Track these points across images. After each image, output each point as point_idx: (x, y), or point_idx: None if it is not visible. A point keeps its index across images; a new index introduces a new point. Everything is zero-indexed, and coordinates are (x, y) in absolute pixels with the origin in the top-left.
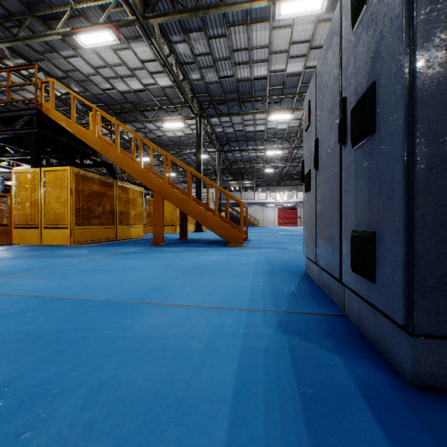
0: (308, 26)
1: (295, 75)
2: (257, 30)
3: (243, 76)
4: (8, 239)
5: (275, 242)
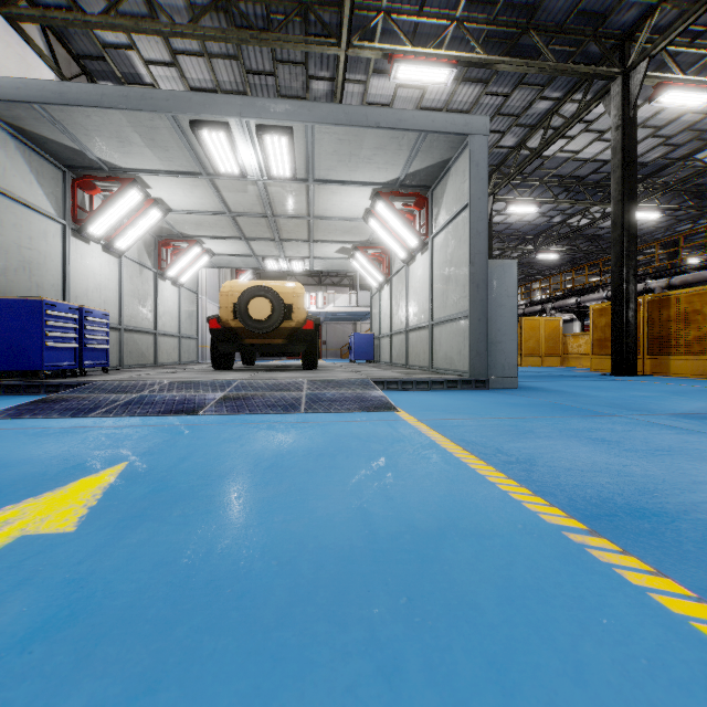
0: None
1: None
2: None
3: None
4: None
5: None
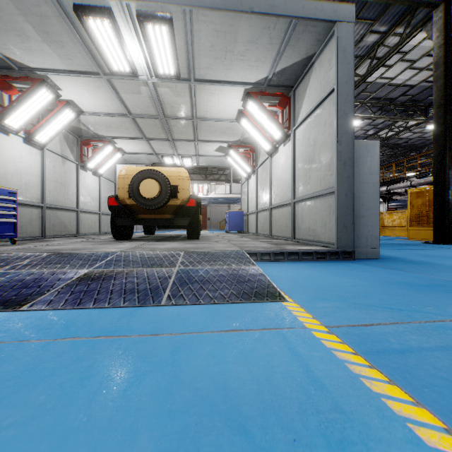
0: None
1: None
2: None
3: None
4: None
5: None
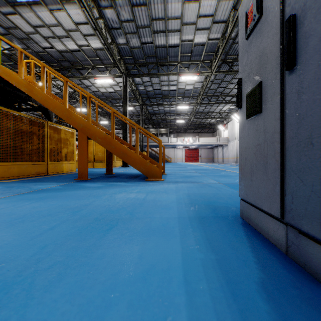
0: (212, 3)
1: (201, 45)
2: (172, 2)
3: (160, 43)
4: None
5: (188, 176)
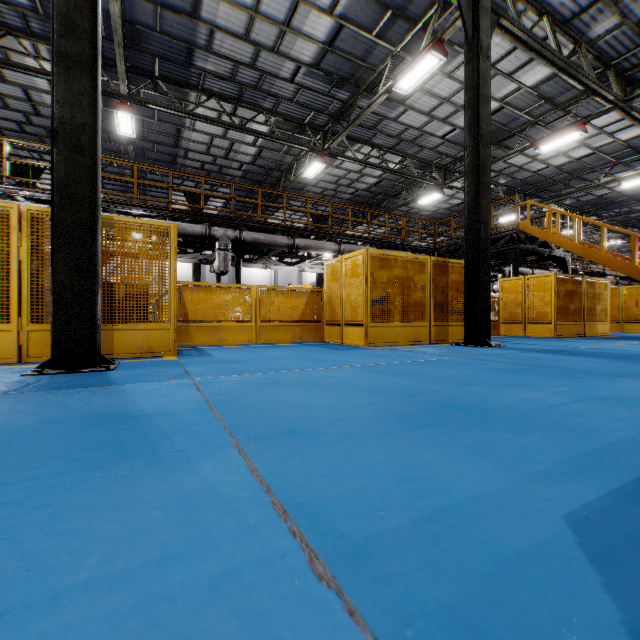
0: None
1: None
2: None
3: None
4: (496, 331)
5: None
